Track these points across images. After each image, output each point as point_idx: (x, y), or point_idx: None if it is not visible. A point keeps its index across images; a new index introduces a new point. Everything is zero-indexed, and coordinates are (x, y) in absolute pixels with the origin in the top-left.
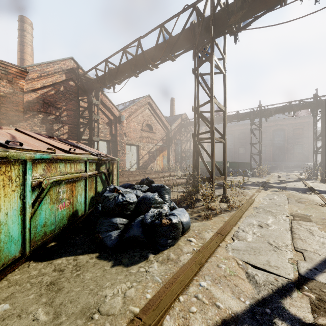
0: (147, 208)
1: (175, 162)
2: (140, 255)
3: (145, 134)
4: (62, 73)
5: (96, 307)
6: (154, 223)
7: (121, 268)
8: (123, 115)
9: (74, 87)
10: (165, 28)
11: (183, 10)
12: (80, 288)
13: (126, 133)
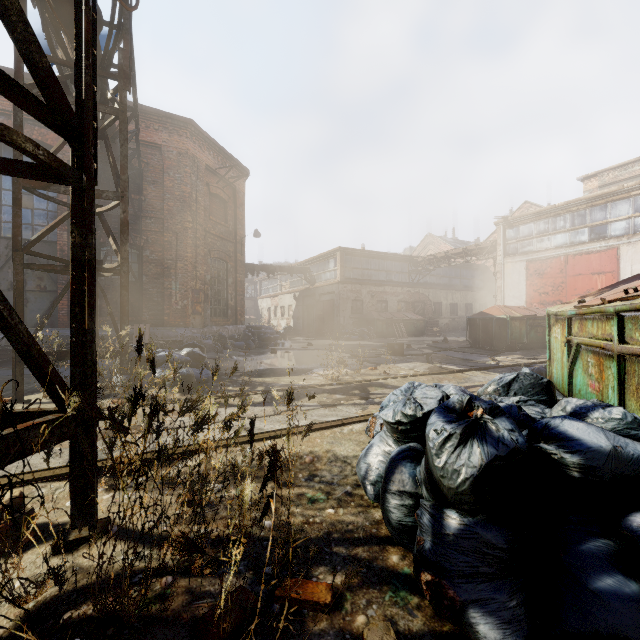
0: None
1: None
2: None
3: None
4: None
5: None
6: None
7: None
8: None
9: None
10: None
11: None
12: None
13: None
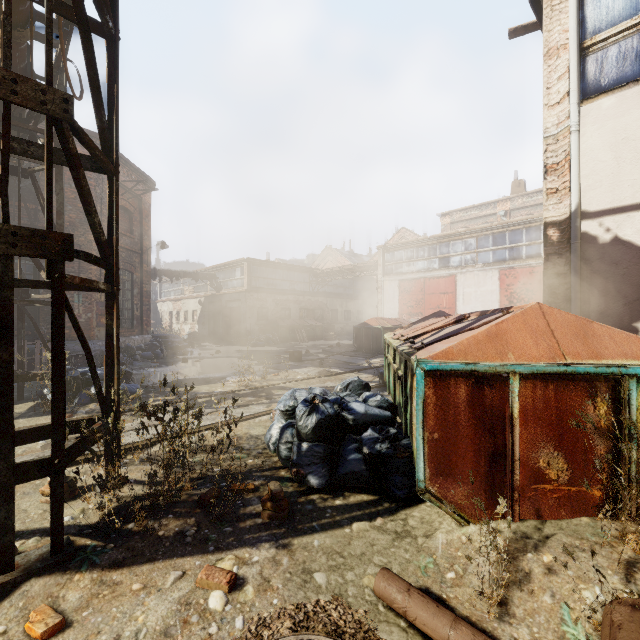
0: None
1: None
2: None
3: None
4: None
5: None
6: None
7: None
8: None
9: None
10: None
11: None
12: None
13: None
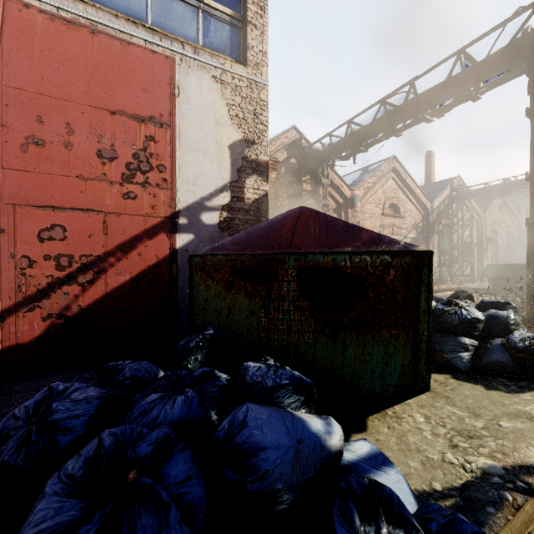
0: (504, 329)
1: (440, 266)
2: (515, 385)
3: (388, 220)
4: (283, 150)
5: (526, 414)
6: (532, 349)
7: (502, 393)
8: (357, 195)
9: (295, 165)
10: (465, 54)
11: (509, 18)
12: (472, 400)
13: (359, 222)
